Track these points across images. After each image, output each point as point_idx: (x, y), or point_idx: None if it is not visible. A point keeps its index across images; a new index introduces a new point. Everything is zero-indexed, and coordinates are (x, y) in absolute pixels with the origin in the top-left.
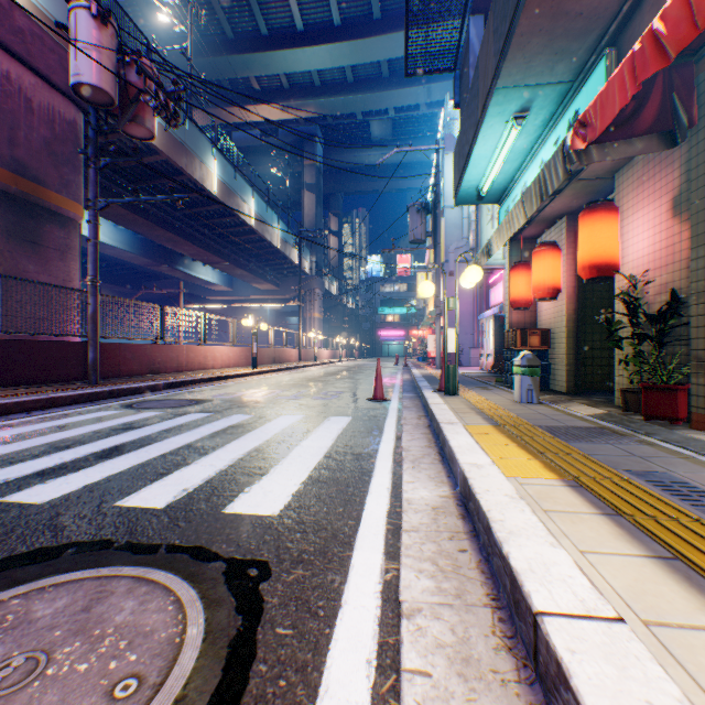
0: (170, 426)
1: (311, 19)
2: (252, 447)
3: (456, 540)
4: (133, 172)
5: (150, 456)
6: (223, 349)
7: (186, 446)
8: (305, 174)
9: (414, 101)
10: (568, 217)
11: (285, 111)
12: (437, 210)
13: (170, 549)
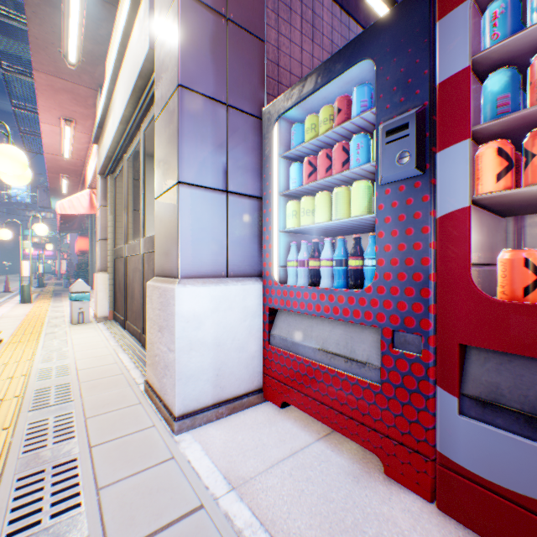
0: None
1: None
2: None
3: None
4: None
5: None
6: None
7: None
8: None
9: None
10: None
11: None
12: None
13: None
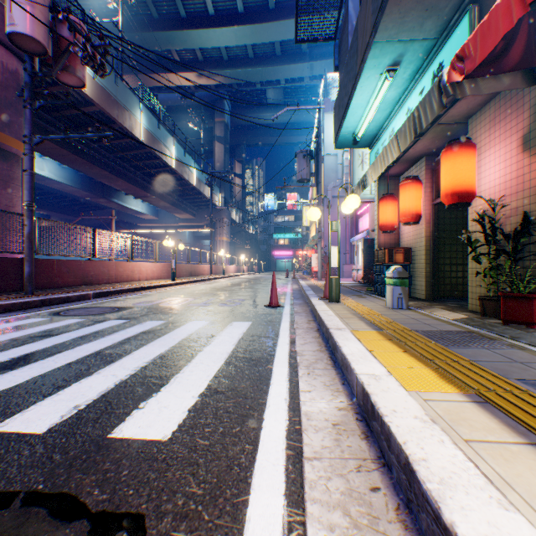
0: (86, 333)
1: (220, 6)
2: (158, 354)
3: (365, 472)
4: (73, 120)
5: (54, 366)
6: (147, 265)
7: (95, 354)
8: (216, 129)
9: (300, 75)
10: (427, 158)
11: (200, 79)
12: (319, 157)
13: (26, 500)
